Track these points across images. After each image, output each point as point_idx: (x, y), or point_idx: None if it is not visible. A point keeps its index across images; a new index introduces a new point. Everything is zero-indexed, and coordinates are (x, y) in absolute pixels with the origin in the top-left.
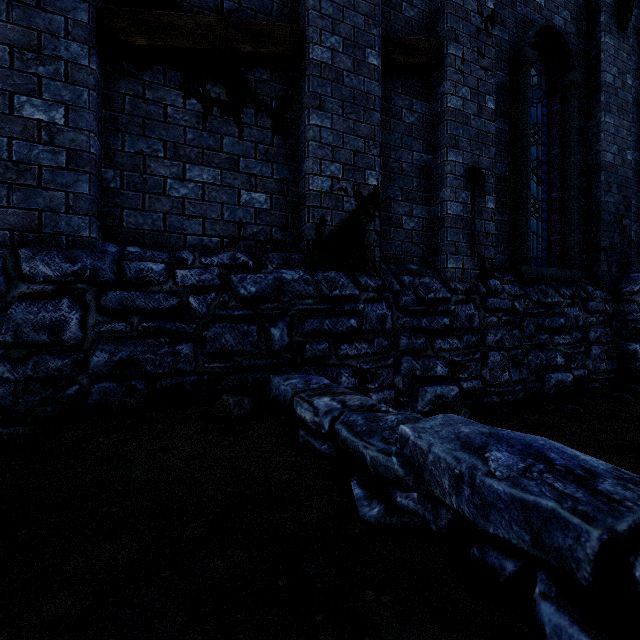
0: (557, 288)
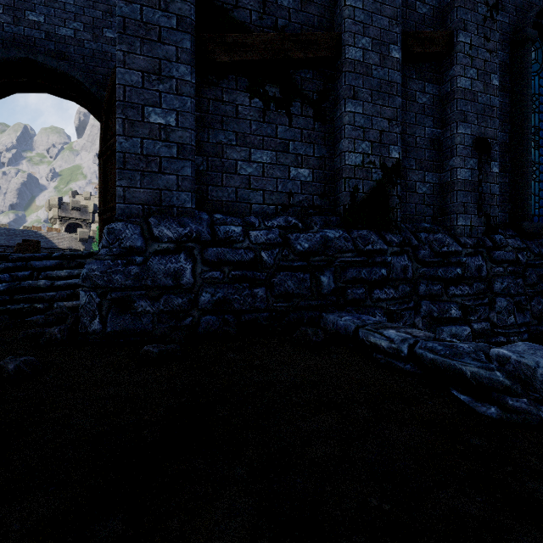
0: None
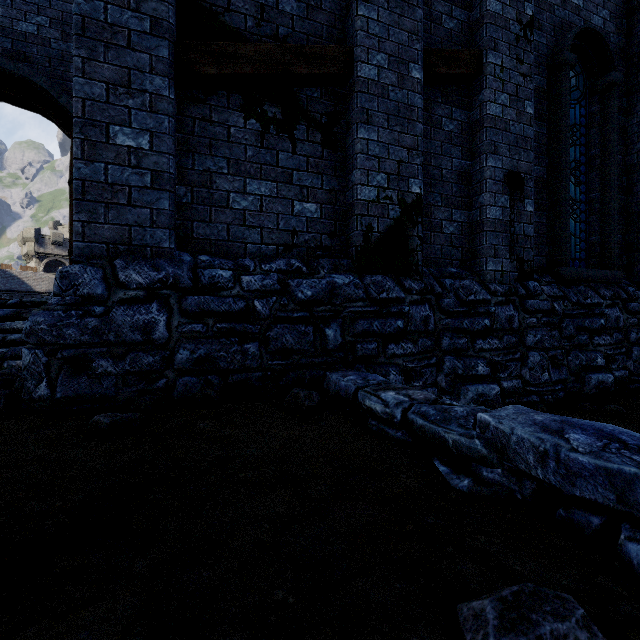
0: (596, 289)
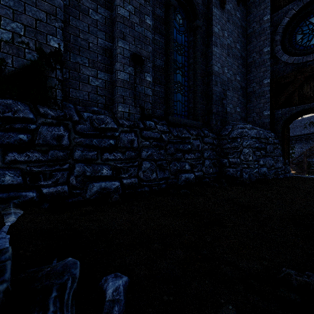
0: (189, 130)
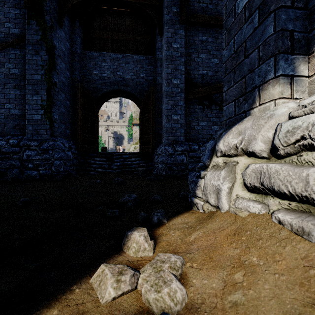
0: None
